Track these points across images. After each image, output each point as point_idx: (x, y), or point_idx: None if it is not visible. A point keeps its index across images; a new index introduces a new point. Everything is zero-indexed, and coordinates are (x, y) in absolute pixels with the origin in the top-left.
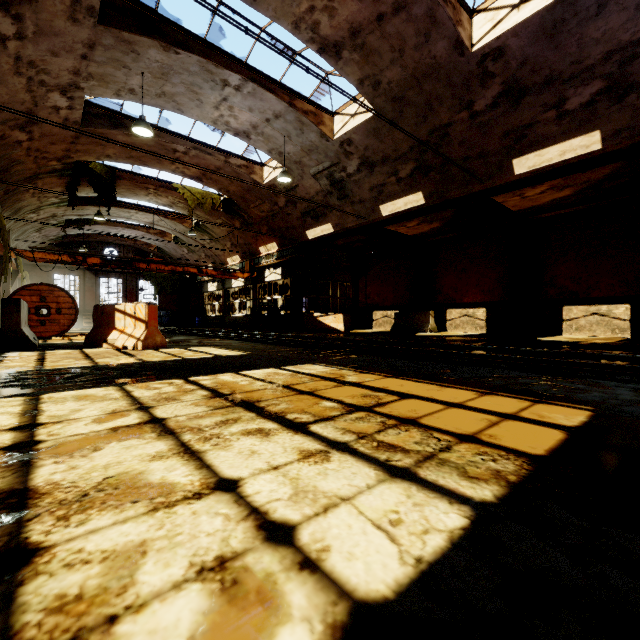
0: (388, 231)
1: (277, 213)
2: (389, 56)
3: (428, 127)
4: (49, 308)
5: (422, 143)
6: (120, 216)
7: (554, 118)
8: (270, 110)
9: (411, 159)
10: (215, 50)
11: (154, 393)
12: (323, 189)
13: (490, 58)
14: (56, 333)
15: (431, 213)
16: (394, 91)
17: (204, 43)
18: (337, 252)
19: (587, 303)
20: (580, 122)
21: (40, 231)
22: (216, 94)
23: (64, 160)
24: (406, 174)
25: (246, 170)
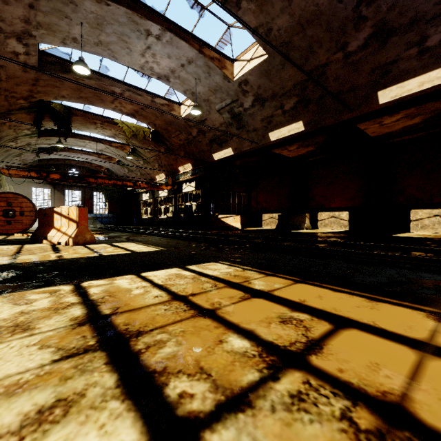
0: (274, 154)
1: (191, 141)
2: (279, 5)
3: (309, 67)
4: (14, 211)
5: (307, 75)
6: (78, 145)
7: (415, 54)
8: (184, 56)
9: (294, 95)
10: (139, 4)
11: (14, 313)
12: (225, 121)
13: (364, 3)
14: (20, 230)
15: (308, 138)
16: (282, 37)
17: None
18: (236, 170)
19: (430, 207)
20: (438, 57)
21: (20, 156)
22: (141, 43)
23: (29, 99)
24: (290, 107)
25: (167, 108)
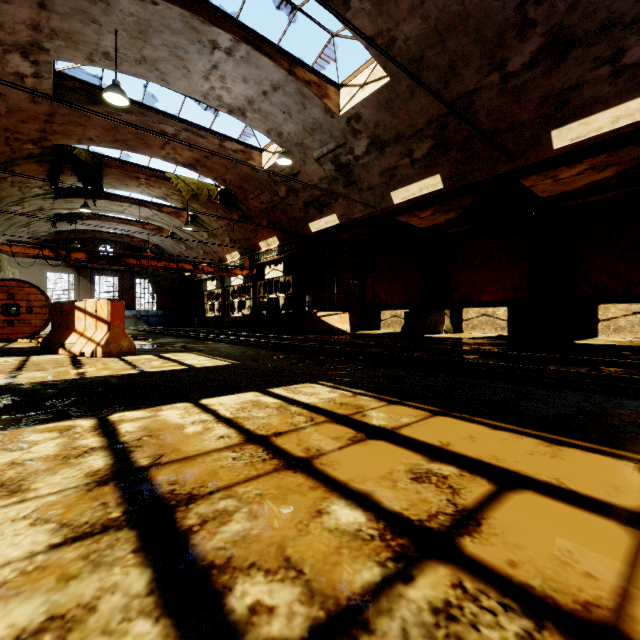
0: (399, 223)
1: (278, 204)
2: (407, 3)
3: (450, 95)
4: (18, 307)
5: (448, 106)
6: (113, 210)
7: (607, 76)
8: (267, 80)
9: (428, 136)
10: (201, 2)
11: (0, 463)
12: (327, 175)
13: (532, 0)
14: (26, 335)
15: (449, 200)
16: (411, 51)
17: None
18: (342, 247)
19: (628, 301)
20: None
21: (29, 226)
22: (204, 60)
23: (41, 143)
24: (422, 154)
25: (243, 155)
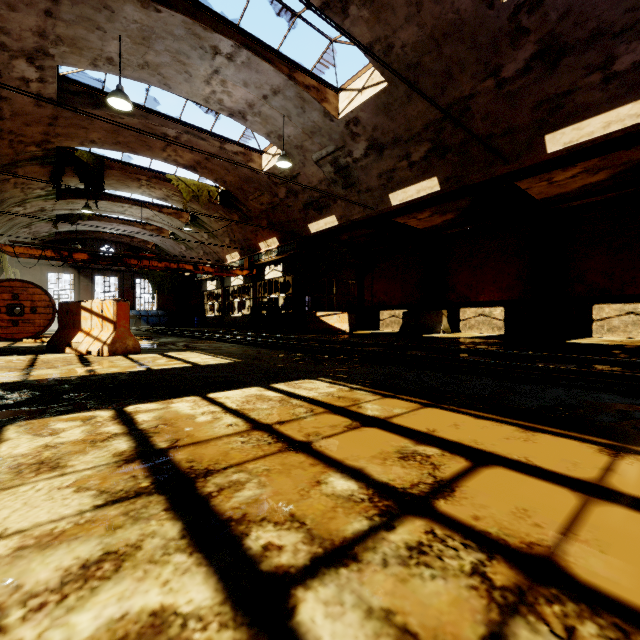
0: (397, 224)
1: (277, 205)
2: (404, 12)
3: (446, 100)
4: (22, 307)
5: (444, 111)
6: (113, 211)
7: (599, 82)
8: (267, 84)
9: (425, 139)
10: (203, 9)
11: (36, 446)
12: (327, 177)
13: (525, 9)
14: (30, 334)
15: (446, 202)
16: (408, 57)
17: (190, 0)
18: (341, 248)
19: (621, 301)
20: (631, 86)
21: (30, 227)
22: (206, 65)
23: (44, 145)
24: (419, 157)
25: (243, 157)
